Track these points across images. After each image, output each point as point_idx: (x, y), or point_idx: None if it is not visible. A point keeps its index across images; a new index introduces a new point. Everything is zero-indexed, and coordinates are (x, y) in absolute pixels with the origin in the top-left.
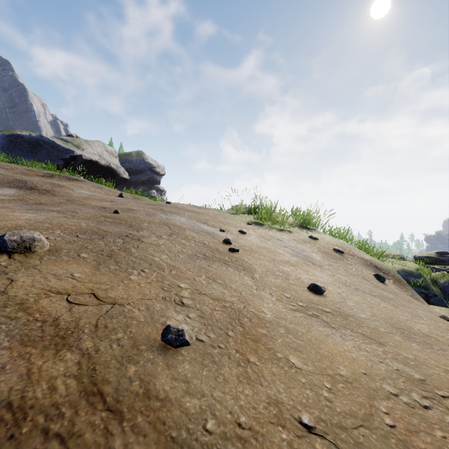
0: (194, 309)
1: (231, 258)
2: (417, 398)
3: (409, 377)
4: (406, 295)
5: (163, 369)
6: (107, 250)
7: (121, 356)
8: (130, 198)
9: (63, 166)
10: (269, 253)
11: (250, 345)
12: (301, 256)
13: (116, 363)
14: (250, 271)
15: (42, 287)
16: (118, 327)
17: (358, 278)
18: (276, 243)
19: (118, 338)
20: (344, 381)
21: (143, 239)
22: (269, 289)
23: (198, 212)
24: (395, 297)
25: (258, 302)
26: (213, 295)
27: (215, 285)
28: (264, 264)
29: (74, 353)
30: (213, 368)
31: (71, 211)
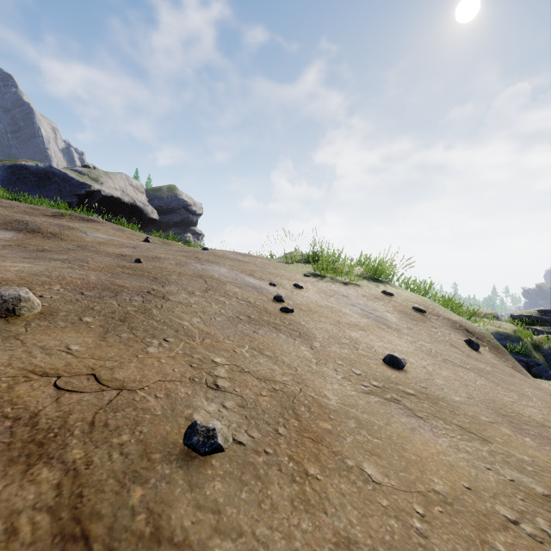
0: (233, 395)
1: (284, 321)
2: (545, 525)
3: (529, 491)
4: (506, 366)
5: (183, 491)
6: (120, 311)
7: (123, 471)
8: (159, 244)
9: (77, 204)
10: (332, 314)
11: (308, 448)
12: (372, 317)
13: (115, 483)
14: (307, 338)
15: (22, 366)
16: (124, 426)
17: (445, 346)
18: (340, 300)
19: (122, 442)
20: (442, 501)
21: (169, 296)
22: (333, 363)
23: (243, 261)
24: (493, 369)
25: (319, 382)
26: (259, 374)
27: (261, 358)
28: (325, 328)
29: (53, 469)
30: (256, 487)
31: (80, 260)
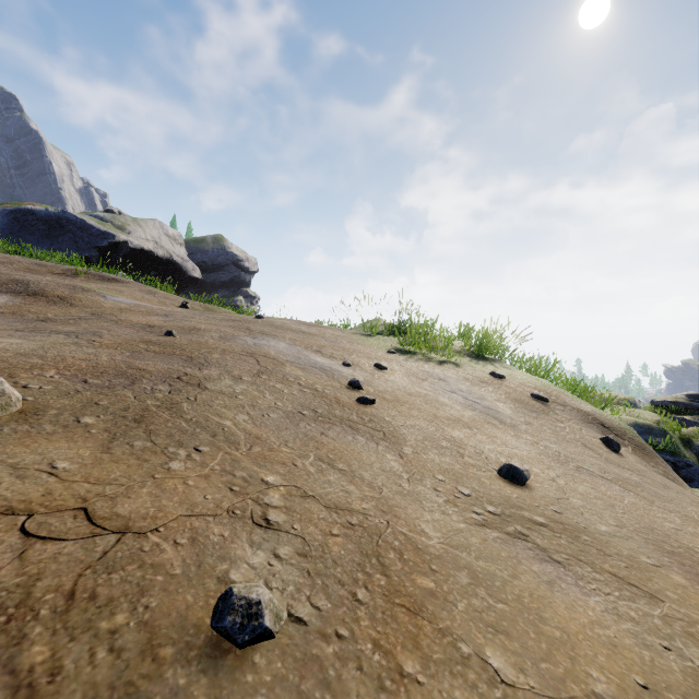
0: (290, 536)
1: (362, 416)
2: None
3: None
4: (656, 473)
5: None
6: (136, 407)
7: (109, 683)
8: (200, 310)
9: (98, 259)
10: (427, 404)
11: (402, 625)
12: (479, 408)
13: None
14: (395, 441)
15: None
16: (121, 596)
17: (576, 447)
18: (436, 385)
19: (115, 628)
20: None
21: (207, 384)
22: (431, 478)
23: (308, 333)
24: (641, 479)
25: (413, 510)
26: (328, 499)
27: (332, 474)
28: (418, 425)
29: None
30: None
31: (91, 333)
